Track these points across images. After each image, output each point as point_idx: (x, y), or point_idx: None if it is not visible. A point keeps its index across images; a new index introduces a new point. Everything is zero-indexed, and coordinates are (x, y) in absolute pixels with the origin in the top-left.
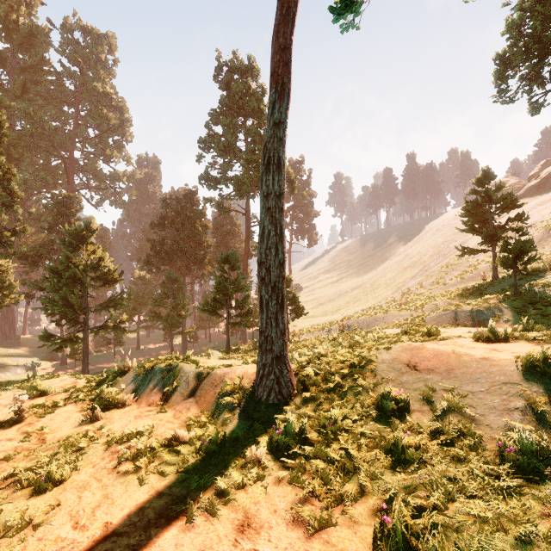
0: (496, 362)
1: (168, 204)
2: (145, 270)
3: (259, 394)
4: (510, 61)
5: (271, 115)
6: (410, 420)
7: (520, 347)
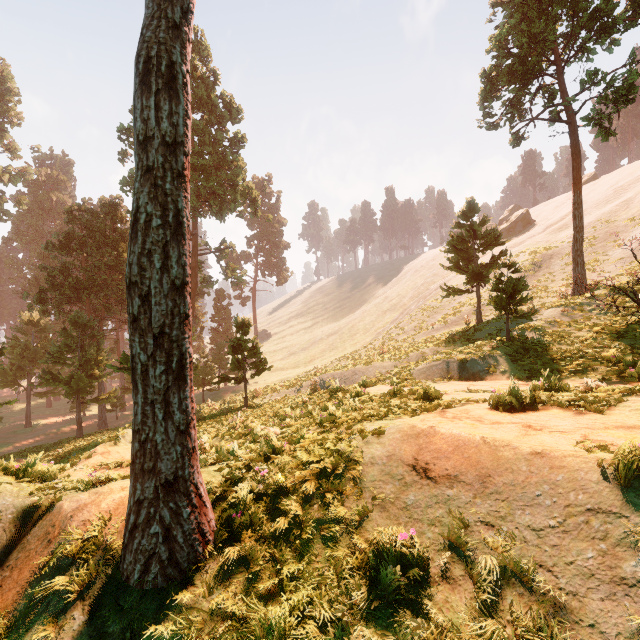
0: (558, 460)
1: (76, 218)
2: (38, 312)
3: (125, 569)
4: (495, 83)
5: None
6: (435, 614)
7: (558, 419)
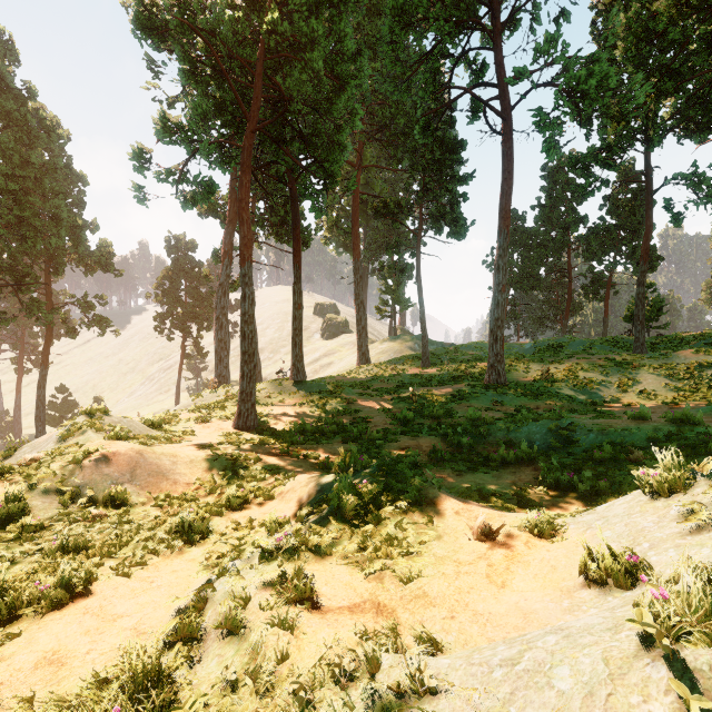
0: None
1: None
2: None
3: None
4: None
5: (180, 380)
6: None
7: None
